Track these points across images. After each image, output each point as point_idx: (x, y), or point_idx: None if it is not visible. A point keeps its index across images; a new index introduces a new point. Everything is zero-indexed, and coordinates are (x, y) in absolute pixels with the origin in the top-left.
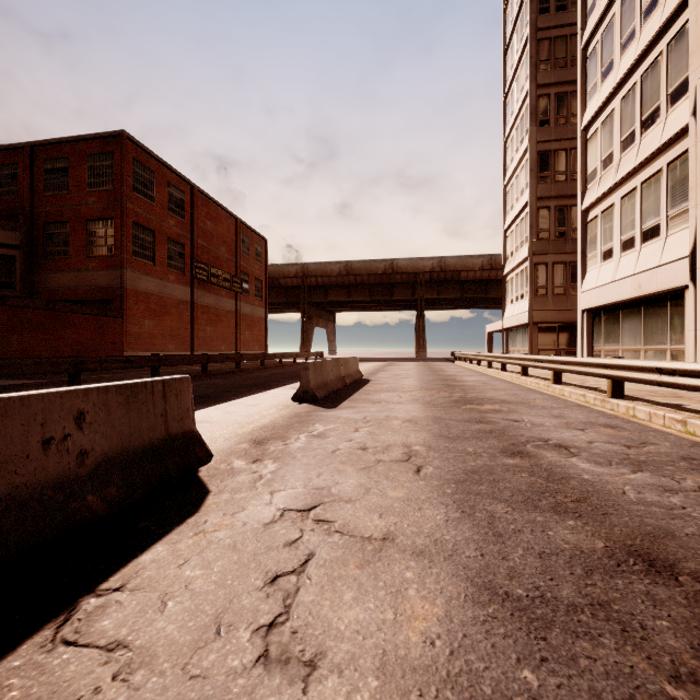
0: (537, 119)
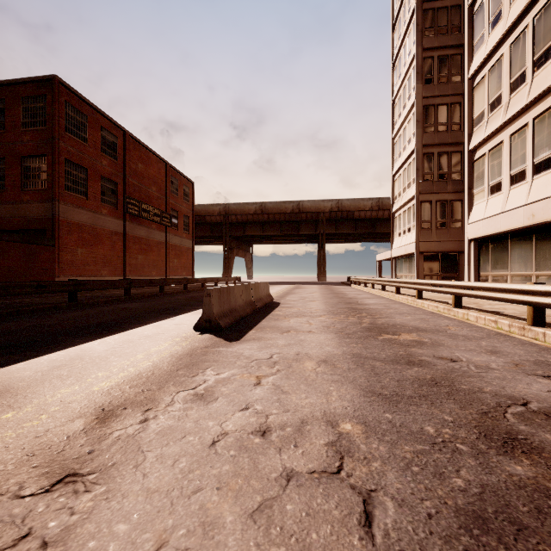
0: (423, 78)
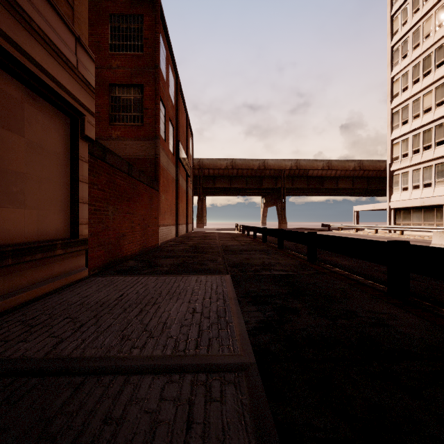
0: None
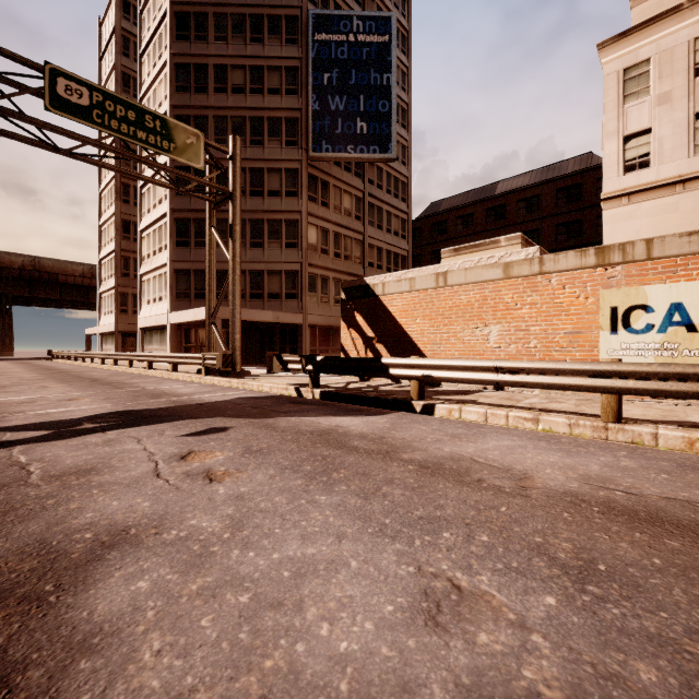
0: (122, 197)
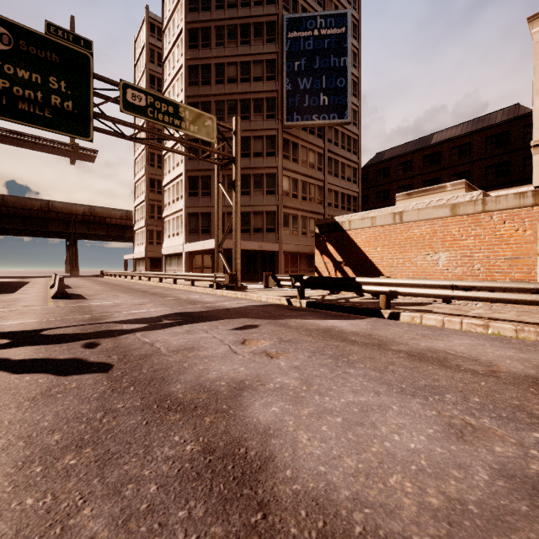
0: (149, 162)
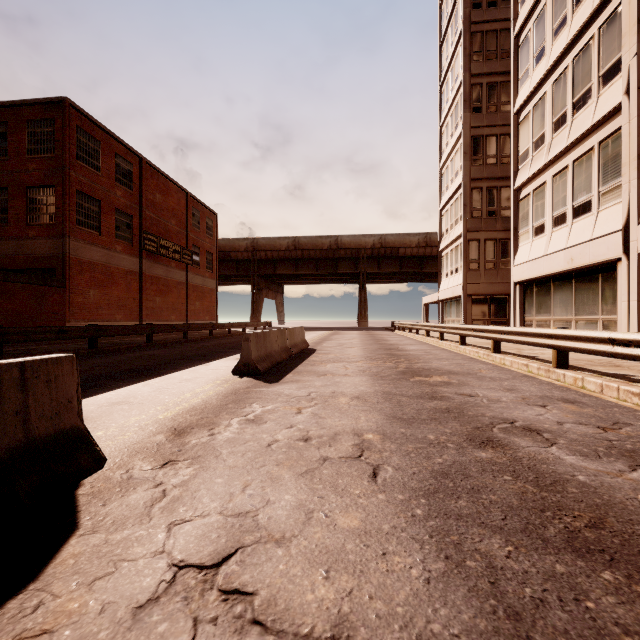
0: (471, 106)
